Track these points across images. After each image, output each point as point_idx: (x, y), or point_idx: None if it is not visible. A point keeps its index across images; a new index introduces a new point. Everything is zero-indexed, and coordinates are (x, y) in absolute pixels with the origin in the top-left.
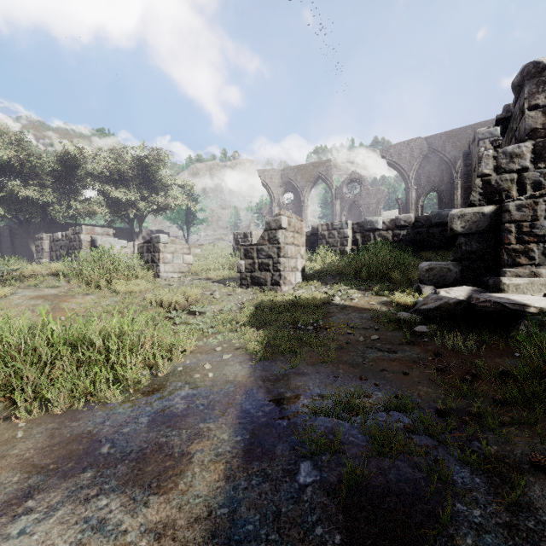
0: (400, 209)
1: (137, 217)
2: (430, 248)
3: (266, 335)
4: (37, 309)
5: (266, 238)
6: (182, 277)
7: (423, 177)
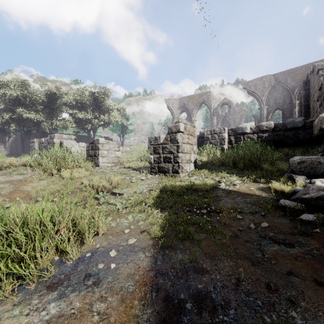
0: (256, 121)
1: (92, 129)
2: (286, 146)
3: (167, 219)
4: (2, 191)
5: (169, 139)
6: (113, 166)
7: (271, 100)
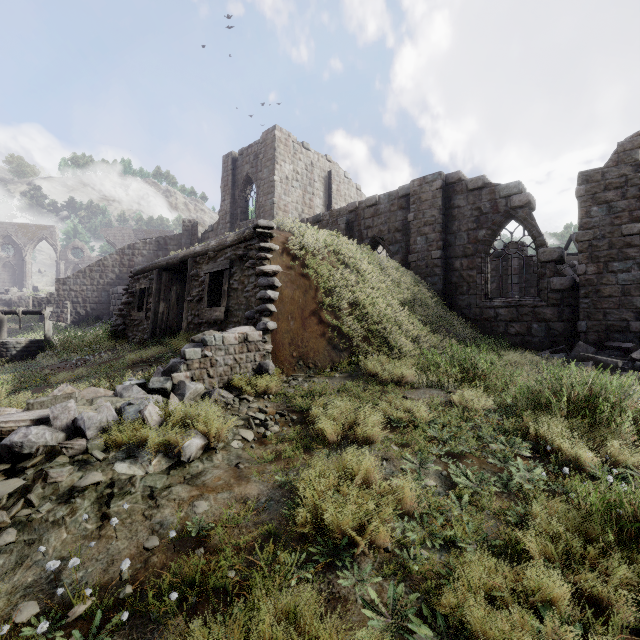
0: None
1: None
2: None
3: None
4: None
5: None
6: None
7: None
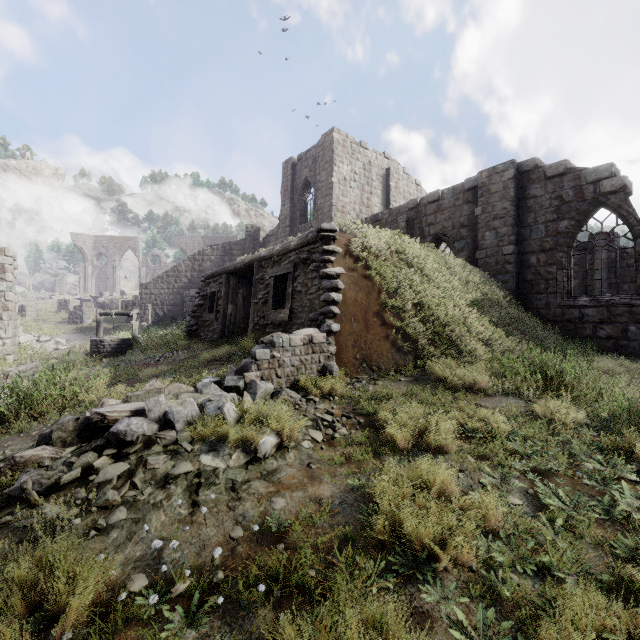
0: None
1: None
2: None
3: (79, 331)
4: None
5: (79, 310)
6: (38, 322)
7: None
